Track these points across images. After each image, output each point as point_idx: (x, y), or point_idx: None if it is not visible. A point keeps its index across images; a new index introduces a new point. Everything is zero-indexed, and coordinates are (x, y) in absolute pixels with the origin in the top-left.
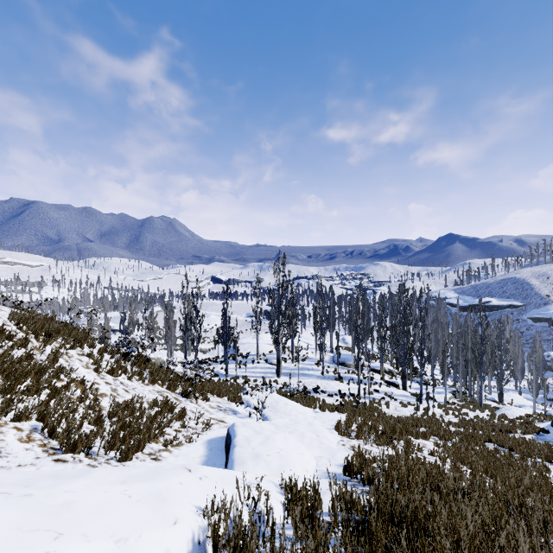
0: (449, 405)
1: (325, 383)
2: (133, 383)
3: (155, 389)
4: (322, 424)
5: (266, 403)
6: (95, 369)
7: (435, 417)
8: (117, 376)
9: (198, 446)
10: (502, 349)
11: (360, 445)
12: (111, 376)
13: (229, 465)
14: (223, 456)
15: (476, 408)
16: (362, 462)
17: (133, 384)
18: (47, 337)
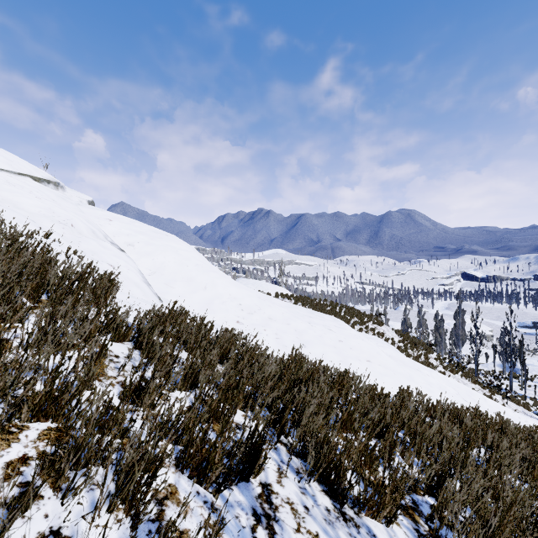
0: None
1: None
2: (463, 380)
3: (477, 387)
4: None
5: None
6: (443, 367)
7: None
8: (454, 374)
9: None
10: None
11: None
12: (451, 373)
13: None
14: None
15: None
16: None
17: (464, 380)
18: (416, 346)
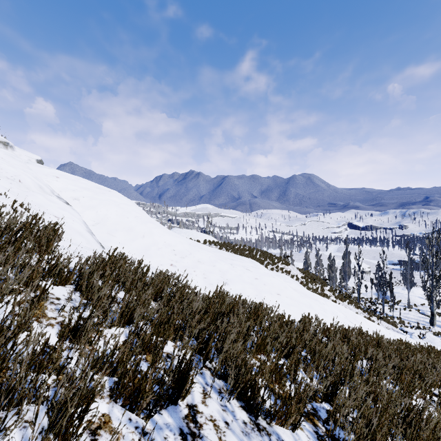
0: None
1: None
2: (350, 306)
3: (359, 311)
4: None
5: (426, 335)
6: (334, 297)
7: None
8: (343, 301)
9: None
10: None
11: None
12: (340, 301)
13: None
14: None
15: None
16: None
17: (350, 306)
18: (314, 280)
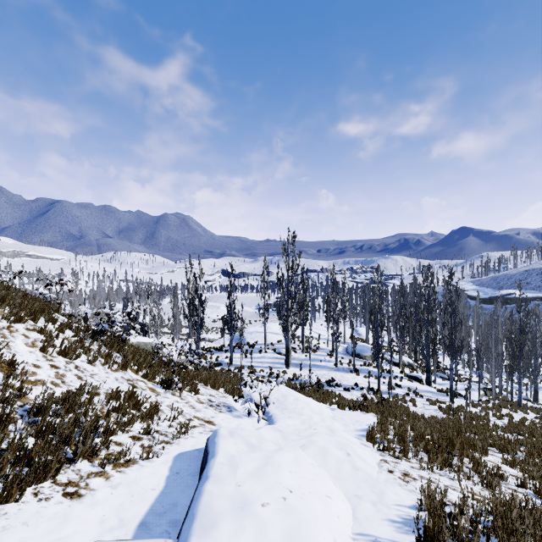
0: (484, 404)
1: (339, 375)
2: (95, 367)
3: (126, 376)
4: (345, 428)
5: (270, 398)
6: (42, 348)
7: (477, 419)
8: (72, 358)
9: (158, 466)
10: (537, 342)
11: (415, 470)
12: (64, 357)
13: (183, 529)
14: (193, 488)
15: (516, 408)
16: (461, 536)
17: (94, 368)
18: None
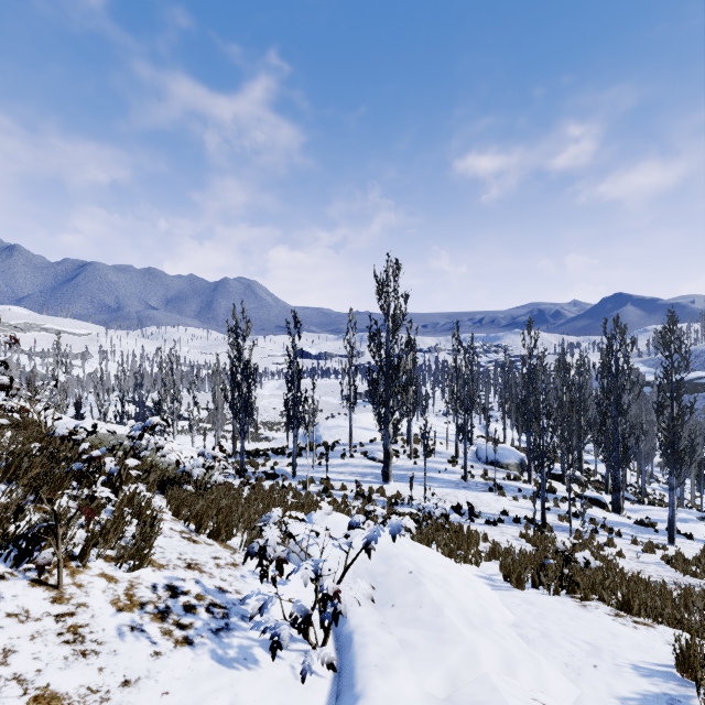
0: None
1: (472, 496)
2: None
3: None
4: (578, 688)
5: (344, 598)
6: None
7: None
8: None
9: None
10: None
11: None
12: None
13: None
14: None
15: None
16: None
17: None
18: None
